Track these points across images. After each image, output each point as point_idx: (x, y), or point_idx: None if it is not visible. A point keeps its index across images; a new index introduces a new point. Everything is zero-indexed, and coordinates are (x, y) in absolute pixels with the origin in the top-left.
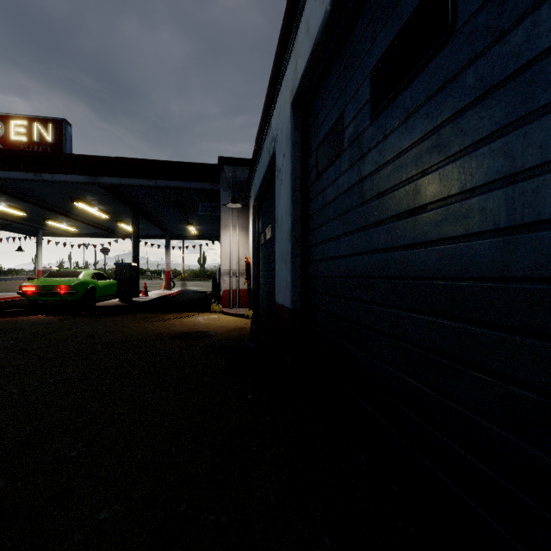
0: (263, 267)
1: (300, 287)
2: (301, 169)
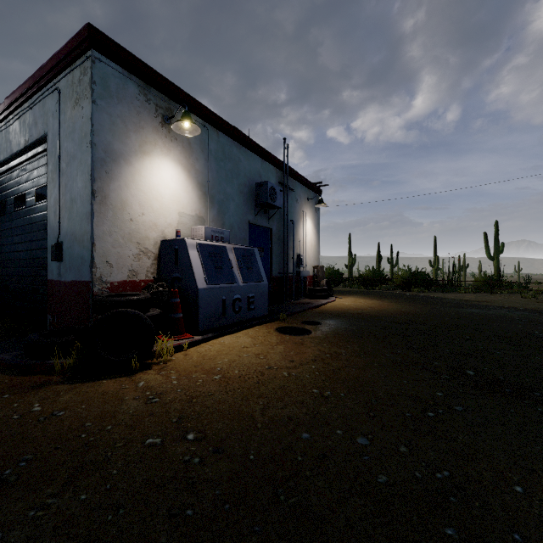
0: None
1: None
2: None
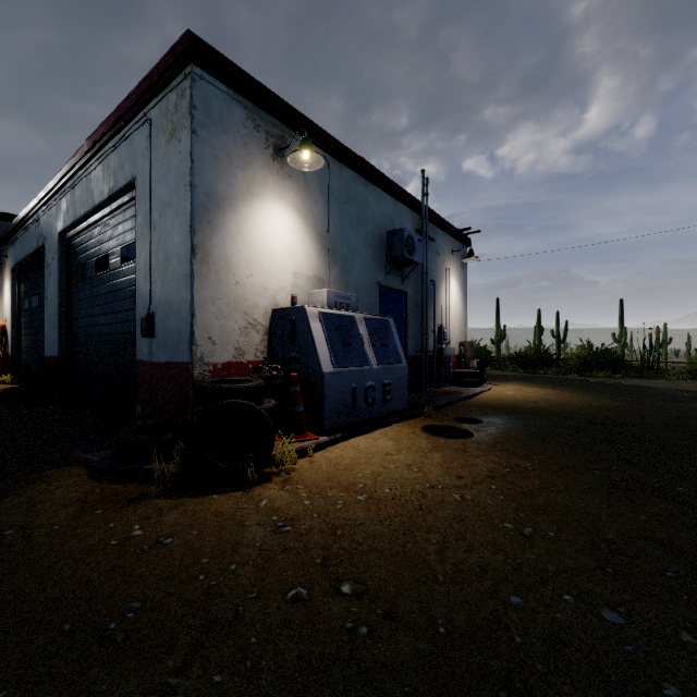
0: (28, 331)
1: (65, 343)
2: (66, 273)
